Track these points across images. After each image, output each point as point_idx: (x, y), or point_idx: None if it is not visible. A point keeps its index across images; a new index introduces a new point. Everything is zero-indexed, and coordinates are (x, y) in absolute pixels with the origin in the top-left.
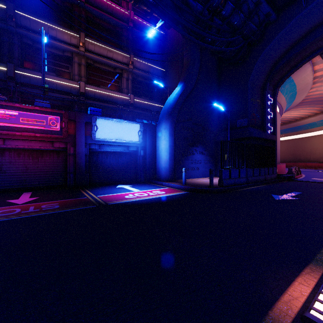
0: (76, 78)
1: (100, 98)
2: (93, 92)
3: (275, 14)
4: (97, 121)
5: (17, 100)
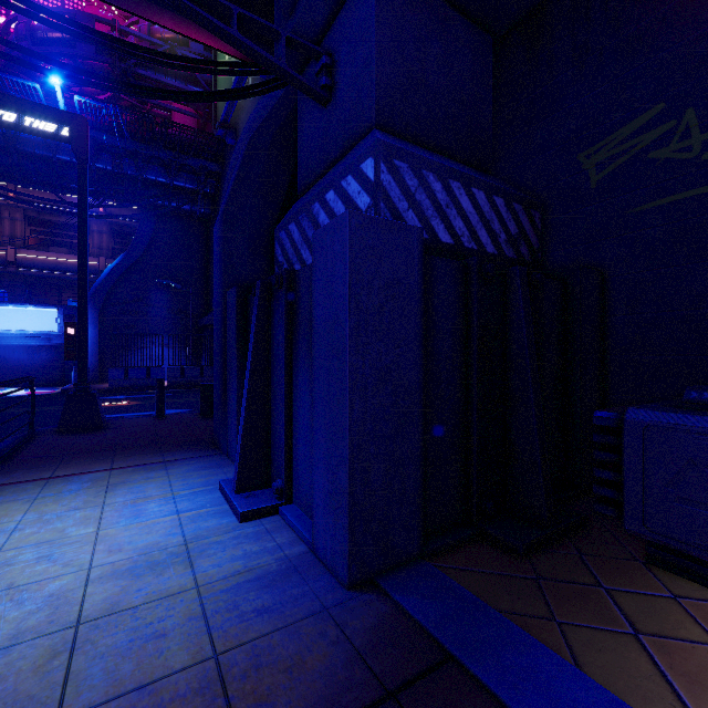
0: (6, 241)
1: (44, 267)
2: (31, 260)
3: (216, 164)
4: None
5: None
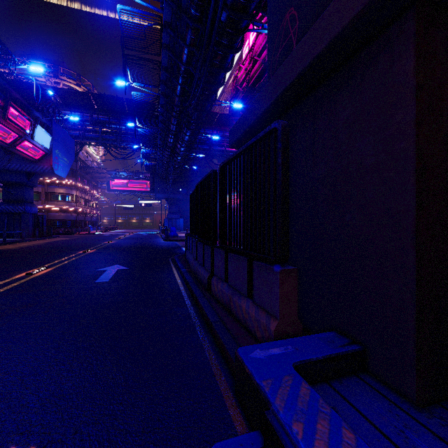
0: None
1: None
2: None
3: None
4: None
5: None
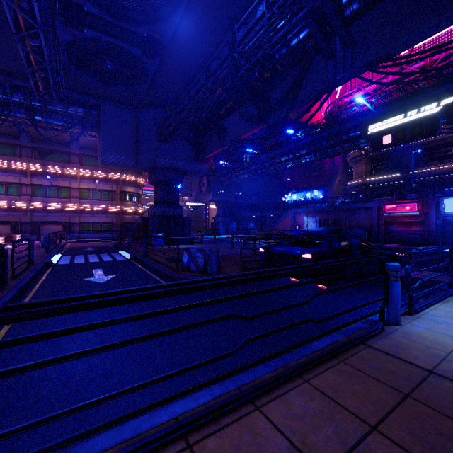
0: None
1: None
2: None
3: None
4: (444, 201)
5: (410, 189)
